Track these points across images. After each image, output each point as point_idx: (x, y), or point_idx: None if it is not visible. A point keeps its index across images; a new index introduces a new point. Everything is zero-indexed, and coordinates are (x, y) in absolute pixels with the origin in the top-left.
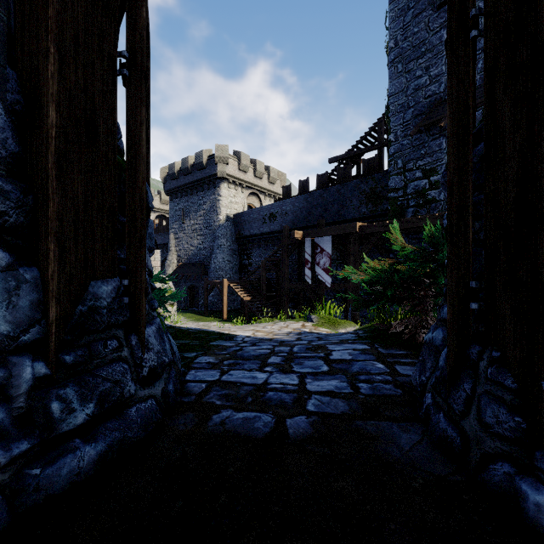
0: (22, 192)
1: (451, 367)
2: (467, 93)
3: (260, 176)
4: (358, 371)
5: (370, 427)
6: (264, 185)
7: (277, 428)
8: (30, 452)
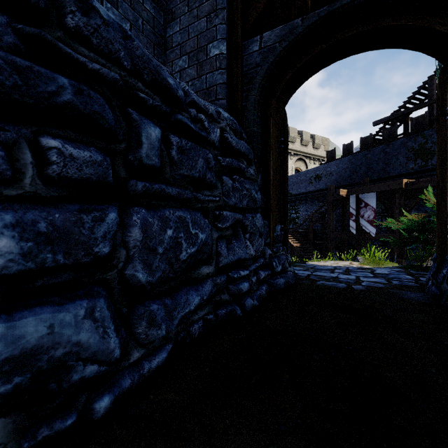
0: (264, 198)
1: (438, 264)
2: (446, 142)
3: (306, 144)
4: (392, 277)
5: (395, 291)
6: (309, 151)
7: (348, 287)
8: (269, 276)
